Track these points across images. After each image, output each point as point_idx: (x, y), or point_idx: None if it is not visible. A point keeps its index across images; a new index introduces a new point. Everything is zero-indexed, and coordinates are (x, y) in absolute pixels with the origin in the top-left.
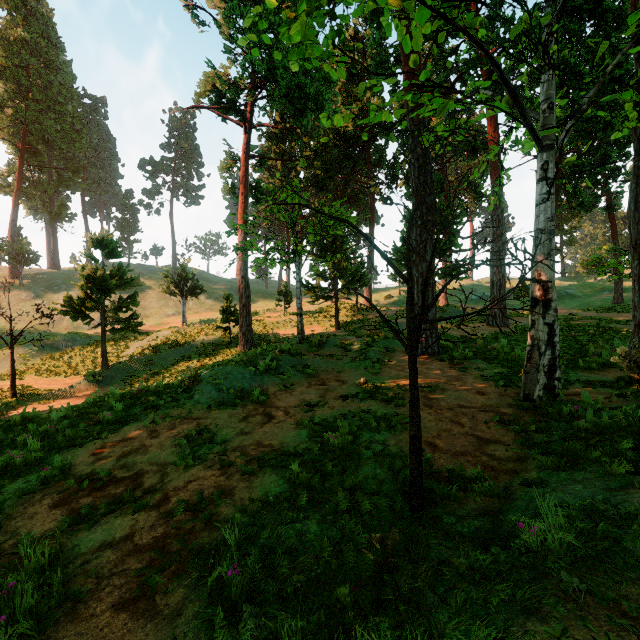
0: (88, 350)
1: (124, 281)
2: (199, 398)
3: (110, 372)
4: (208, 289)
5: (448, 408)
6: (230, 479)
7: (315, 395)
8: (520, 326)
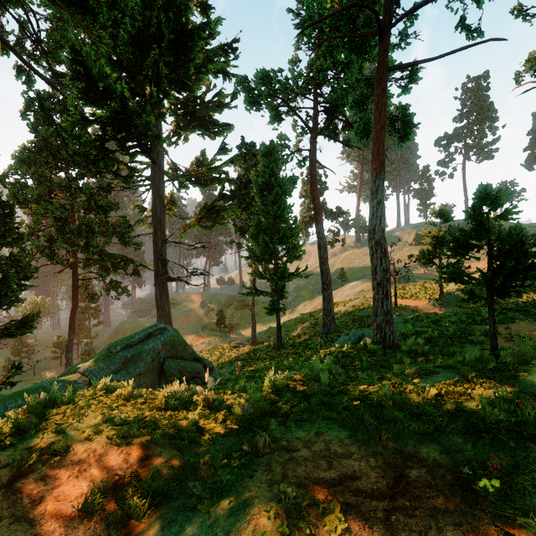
0: (419, 285)
1: None
2: None
3: (445, 299)
4: None
5: None
6: None
7: None
8: None
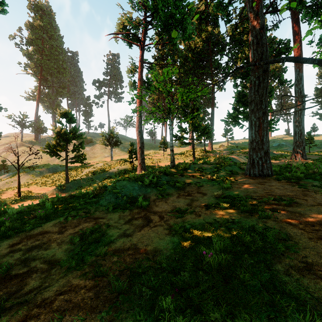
0: (63, 173)
1: (77, 135)
2: (102, 202)
3: (69, 184)
4: (123, 142)
5: (320, 224)
6: (98, 296)
7: (183, 203)
8: (316, 159)
